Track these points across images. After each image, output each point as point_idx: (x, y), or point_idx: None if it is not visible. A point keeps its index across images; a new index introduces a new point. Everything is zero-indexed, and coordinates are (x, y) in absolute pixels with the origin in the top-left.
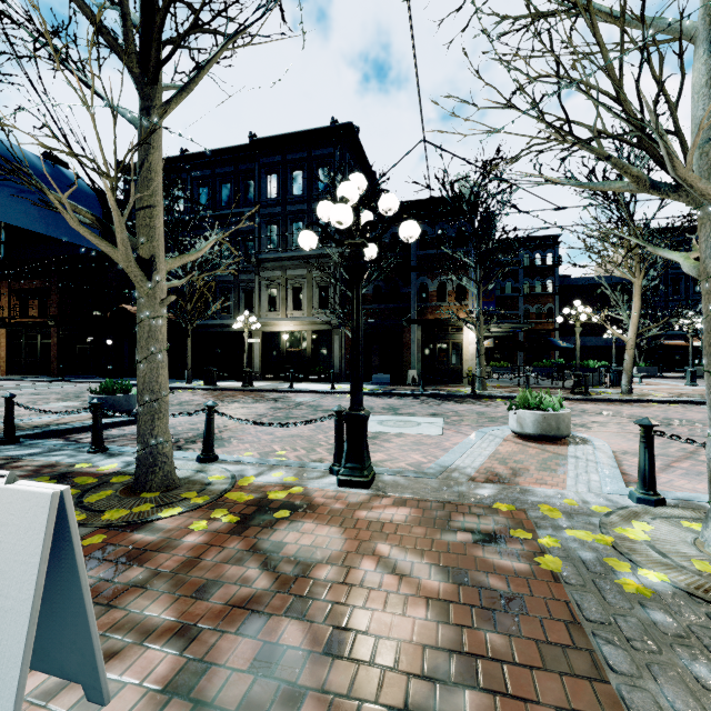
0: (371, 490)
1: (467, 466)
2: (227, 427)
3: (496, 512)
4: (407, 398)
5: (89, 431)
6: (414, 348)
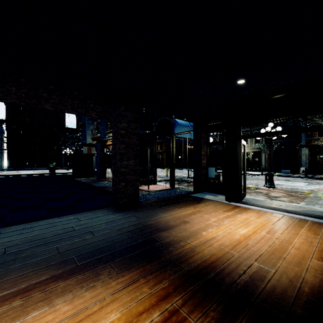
0: (274, 188)
1: (304, 188)
2: None
3: (304, 193)
4: (296, 178)
5: None
6: (304, 158)
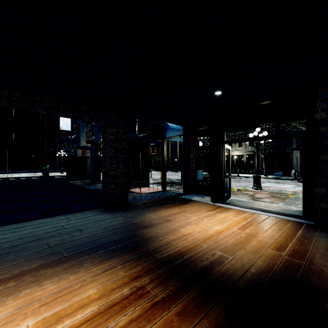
0: (260, 190)
1: (289, 190)
2: None
3: (287, 194)
4: (286, 180)
5: None
6: (295, 160)
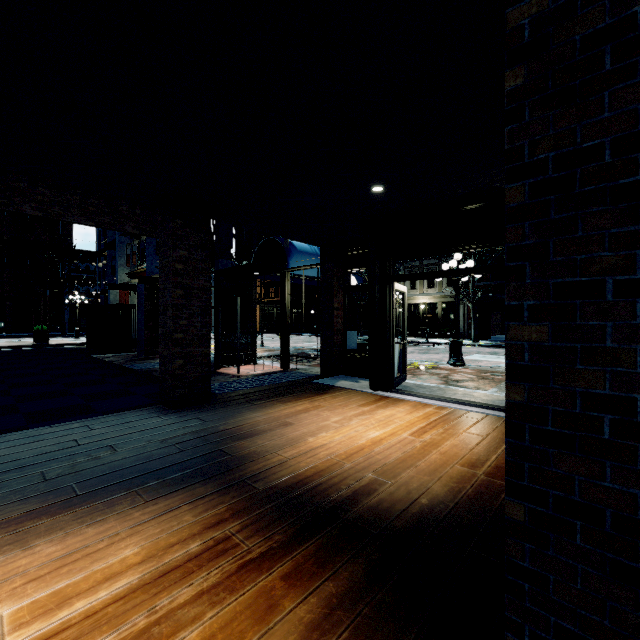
0: (462, 367)
1: None
2: None
3: None
4: None
5: None
6: None
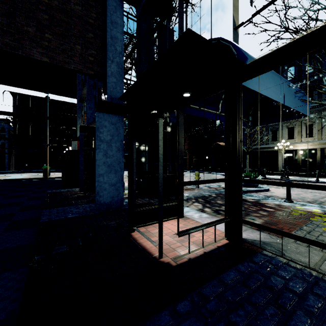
0: None
1: None
2: (323, 198)
3: None
4: None
5: (251, 192)
6: None
